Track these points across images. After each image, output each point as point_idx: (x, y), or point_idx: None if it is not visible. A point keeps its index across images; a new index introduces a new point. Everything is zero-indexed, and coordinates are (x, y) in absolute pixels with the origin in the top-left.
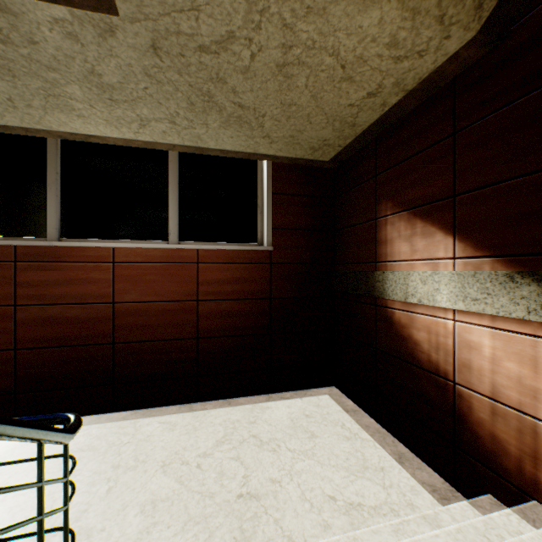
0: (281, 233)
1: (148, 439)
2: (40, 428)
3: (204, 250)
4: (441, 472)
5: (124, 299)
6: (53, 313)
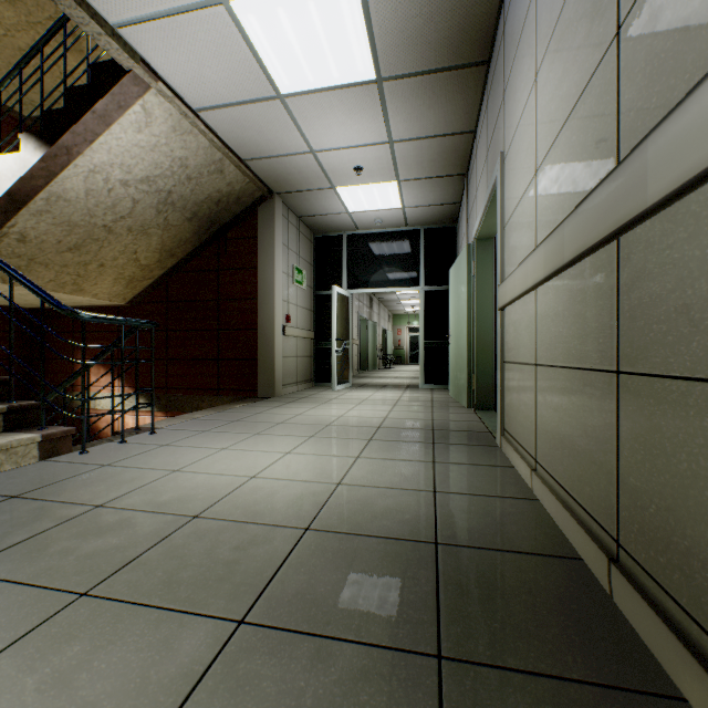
0: None
1: None
2: None
3: None
4: None
5: None
6: None
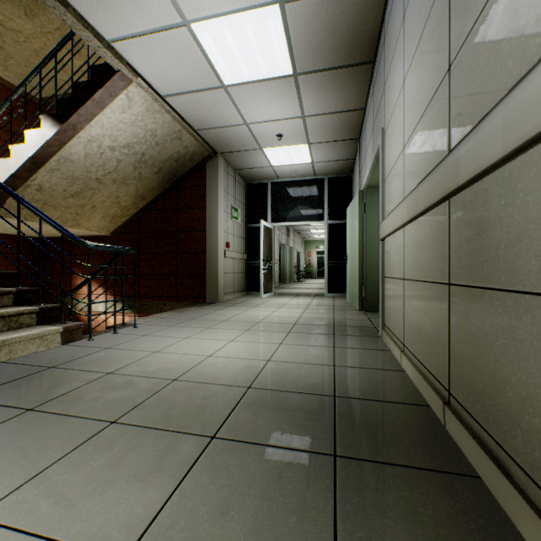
0: None
1: None
2: None
3: None
4: None
5: None
6: None
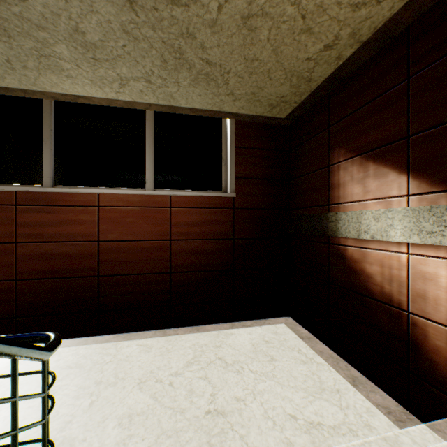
0: (243, 182)
1: (127, 359)
2: (11, 343)
3: (176, 196)
4: (394, 395)
5: (108, 238)
6: (48, 250)
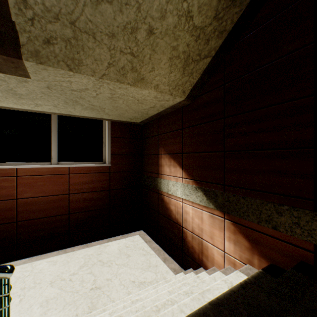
0: (115, 156)
1: (41, 271)
2: (3, 272)
3: (73, 167)
4: (179, 263)
5: (24, 196)
6: None
